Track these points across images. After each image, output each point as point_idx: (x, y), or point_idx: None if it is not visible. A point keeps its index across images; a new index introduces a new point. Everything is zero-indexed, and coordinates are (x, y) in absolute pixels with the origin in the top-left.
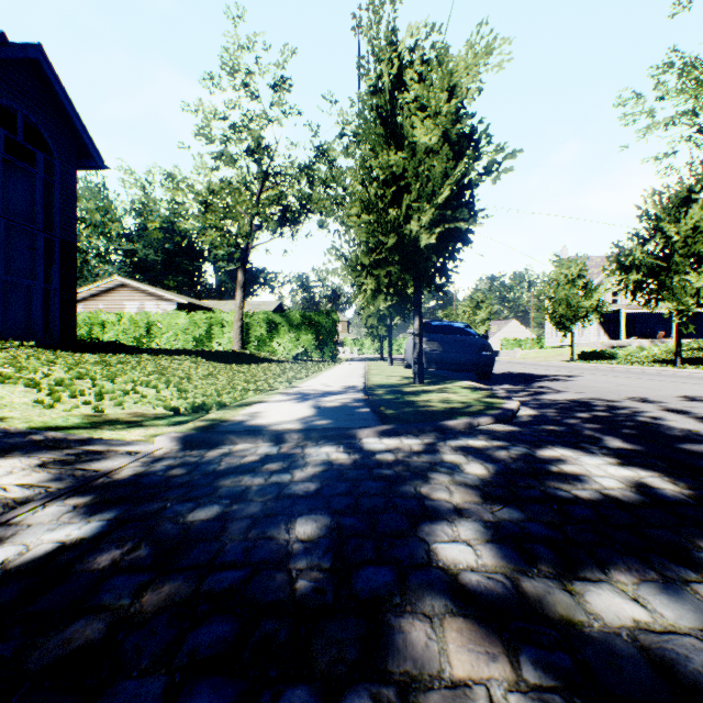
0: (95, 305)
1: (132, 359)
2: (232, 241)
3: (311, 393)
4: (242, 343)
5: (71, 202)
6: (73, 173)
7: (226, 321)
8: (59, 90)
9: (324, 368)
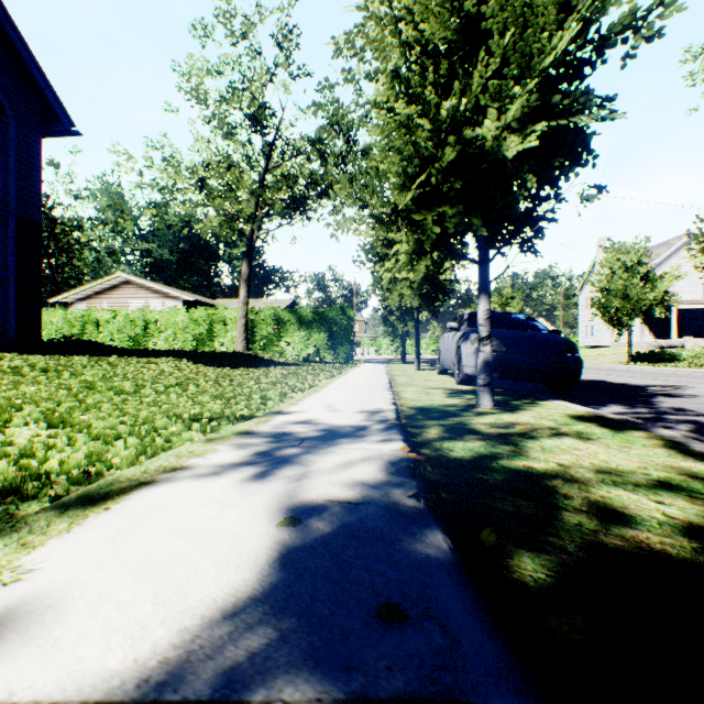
0: (98, 304)
1: (86, 363)
2: (233, 226)
3: (298, 437)
4: (246, 342)
5: (33, 173)
6: (35, 137)
7: (231, 318)
8: (11, 31)
9: (336, 373)
